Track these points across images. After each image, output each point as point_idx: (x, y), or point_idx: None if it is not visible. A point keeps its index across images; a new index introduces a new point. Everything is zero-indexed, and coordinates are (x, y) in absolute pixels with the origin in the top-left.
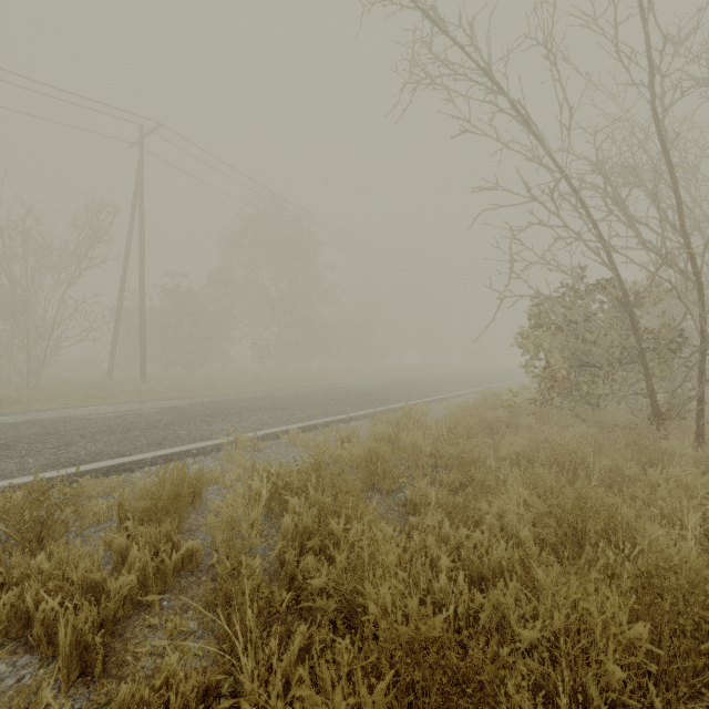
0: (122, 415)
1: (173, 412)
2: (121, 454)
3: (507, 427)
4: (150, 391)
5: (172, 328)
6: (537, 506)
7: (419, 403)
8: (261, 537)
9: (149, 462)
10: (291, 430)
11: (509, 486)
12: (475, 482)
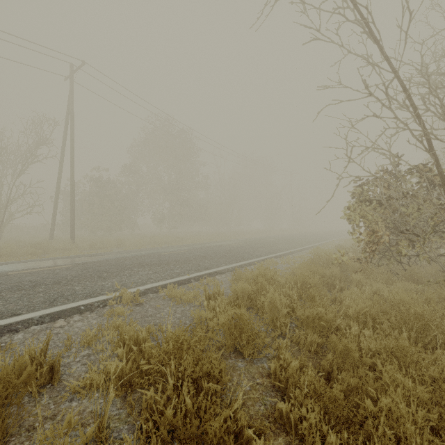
0: (38, 272)
1: (80, 268)
2: (12, 313)
3: (339, 280)
4: (75, 249)
5: (96, 205)
6: (420, 396)
7: (266, 259)
8: (109, 443)
9: (35, 321)
10: (168, 285)
11: (378, 363)
12: (337, 352)
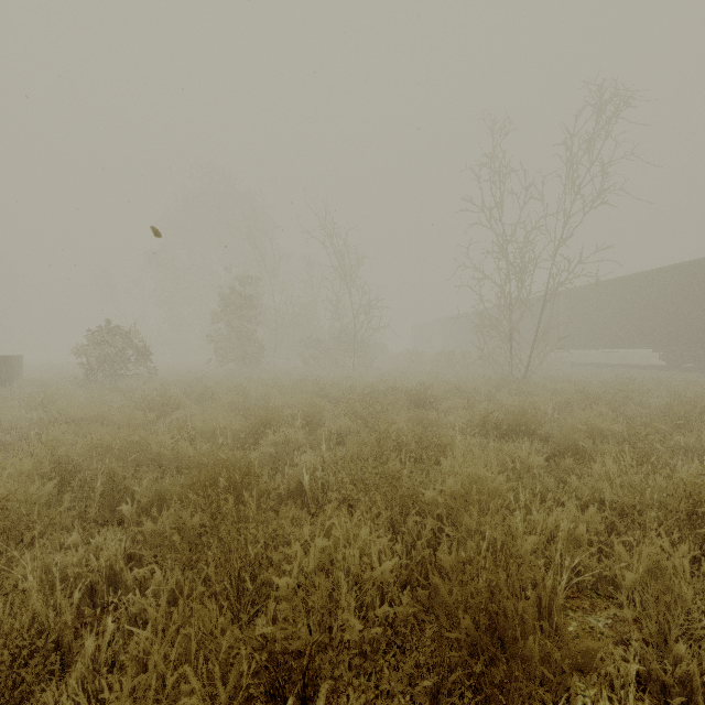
0: None
1: None
2: None
3: None
4: None
5: None
6: None
7: None
8: None
9: None
10: None
11: None
12: None
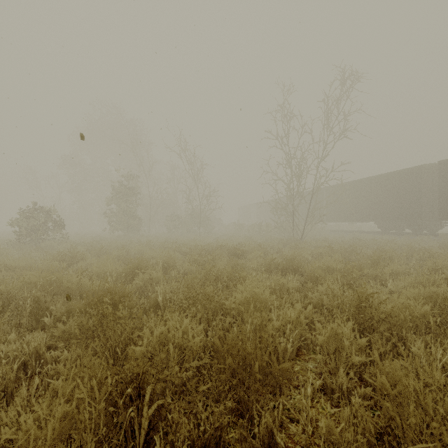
0: None
1: None
2: None
3: None
4: None
5: None
6: None
7: None
8: None
9: None
10: None
11: None
12: None
